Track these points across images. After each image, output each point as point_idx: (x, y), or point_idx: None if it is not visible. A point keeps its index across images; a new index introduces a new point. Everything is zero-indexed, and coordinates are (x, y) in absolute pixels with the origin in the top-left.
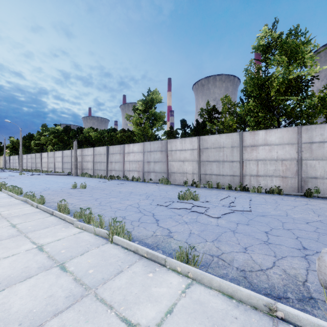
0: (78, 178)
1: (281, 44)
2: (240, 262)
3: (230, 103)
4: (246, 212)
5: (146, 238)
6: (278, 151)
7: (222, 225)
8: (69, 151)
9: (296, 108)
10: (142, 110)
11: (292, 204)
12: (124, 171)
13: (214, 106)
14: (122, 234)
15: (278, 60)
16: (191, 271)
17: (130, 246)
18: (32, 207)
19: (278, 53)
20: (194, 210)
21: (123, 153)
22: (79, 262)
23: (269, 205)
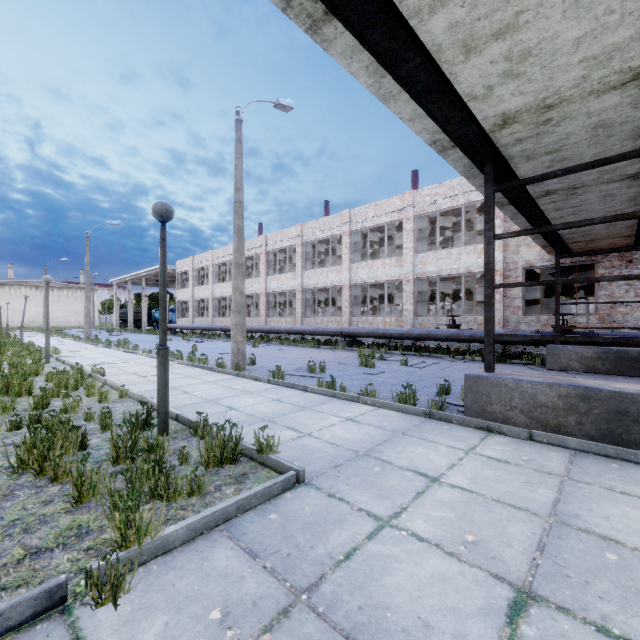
0: None
1: None
2: None
3: None
4: None
5: None
6: None
7: None
8: None
9: None
10: None
11: None
12: None
13: None
14: None
15: None
16: None
17: None
18: None
19: None
20: None
21: None
22: None
23: None
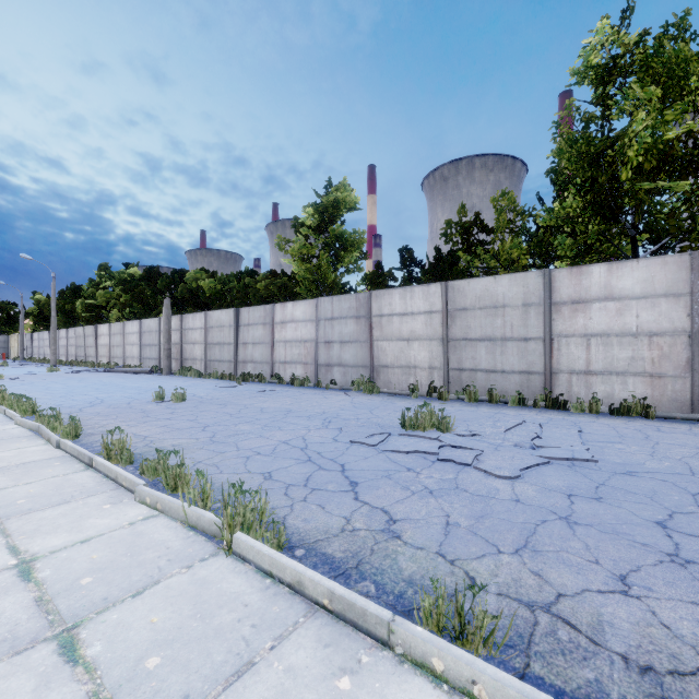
0: (172, 378)
1: (646, 58)
2: (627, 635)
3: (514, 210)
4: (582, 464)
5: (326, 540)
6: (641, 313)
7: (529, 499)
8: (155, 320)
9: (677, 212)
10: (313, 227)
11: (690, 443)
12: (273, 363)
13: (477, 214)
14: (258, 528)
15: (636, 98)
16: (483, 678)
17: (280, 568)
18: (48, 446)
19: (636, 83)
20: (446, 456)
21: (272, 322)
22: (123, 625)
23: (631, 444)
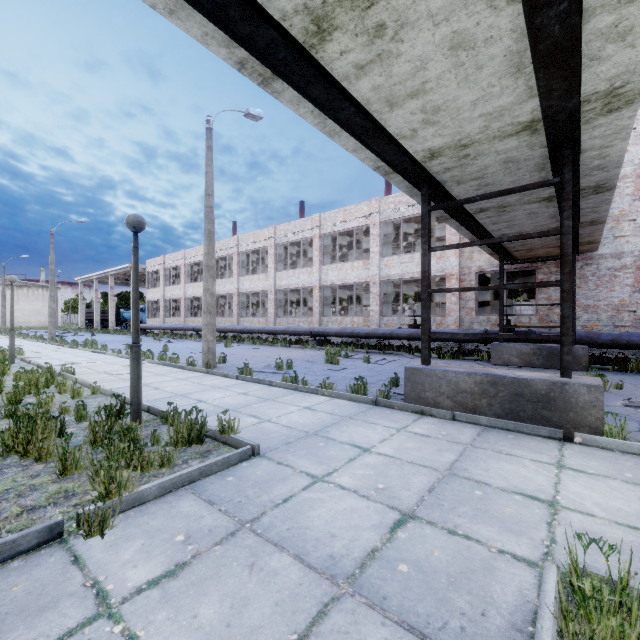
0: None
1: None
2: None
3: None
4: None
5: None
6: None
7: None
8: None
9: None
10: None
11: None
12: None
13: None
14: None
15: None
16: None
17: None
18: None
19: None
20: None
21: None
22: None
23: None
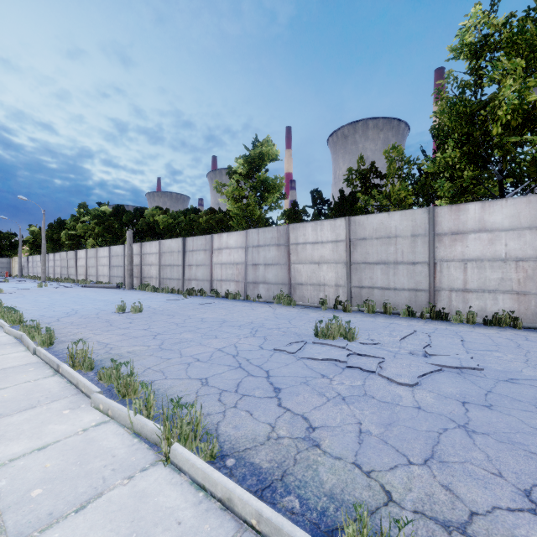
0: (133, 292)
1: (512, 36)
2: None
3: (402, 159)
4: (469, 371)
5: (254, 449)
6: (509, 242)
7: (429, 406)
8: (121, 247)
9: None
10: (243, 174)
11: None
12: (212, 281)
13: (373, 163)
14: (193, 441)
15: (503, 68)
16: None
17: (212, 483)
18: (26, 353)
19: (503, 56)
20: (353, 363)
21: (211, 249)
22: None
23: (507, 352)
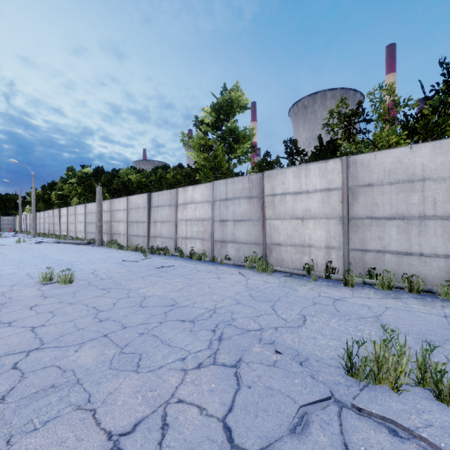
0: (98, 250)
1: None
2: None
3: (393, 99)
4: None
5: None
6: None
7: None
8: (94, 204)
9: None
10: (211, 125)
11: None
12: (176, 239)
13: (360, 102)
14: None
15: None
16: None
17: None
18: None
19: None
20: None
21: (176, 204)
22: None
23: None
